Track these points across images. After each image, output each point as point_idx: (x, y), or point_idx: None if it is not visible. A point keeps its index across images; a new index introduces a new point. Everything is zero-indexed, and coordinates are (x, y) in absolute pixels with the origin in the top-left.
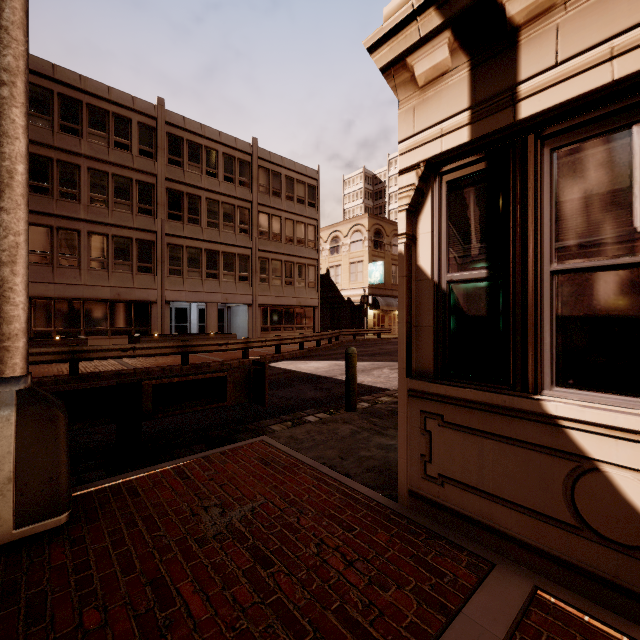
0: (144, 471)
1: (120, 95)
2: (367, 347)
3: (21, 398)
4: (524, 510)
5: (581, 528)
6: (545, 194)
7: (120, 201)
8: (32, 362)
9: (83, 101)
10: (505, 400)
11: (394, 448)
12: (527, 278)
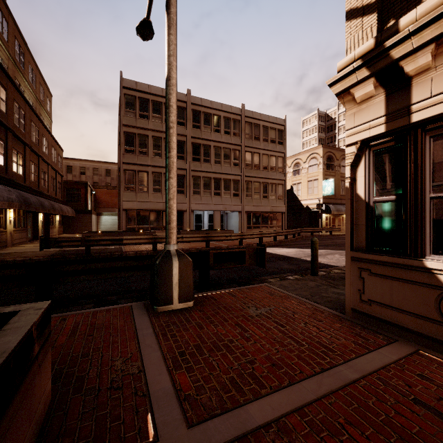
0: (214, 292)
1: None
2: (321, 240)
3: (177, 253)
4: (414, 315)
5: None
6: (426, 159)
7: None
8: (137, 243)
9: (150, 99)
10: (404, 261)
11: (343, 294)
12: (417, 200)
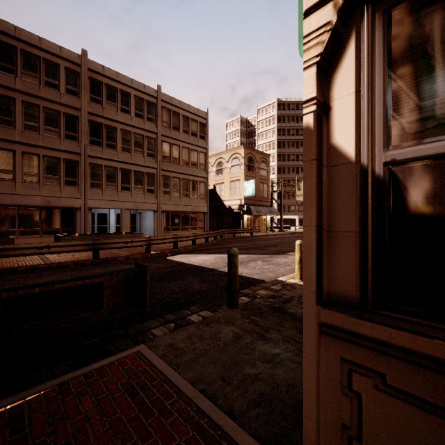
0: None
1: (50, 45)
2: (243, 242)
3: None
4: None
5: None
6: None
7: (50, 128)
8: None
9: (18, 47)
10: None
11: (280, 360)
12: None
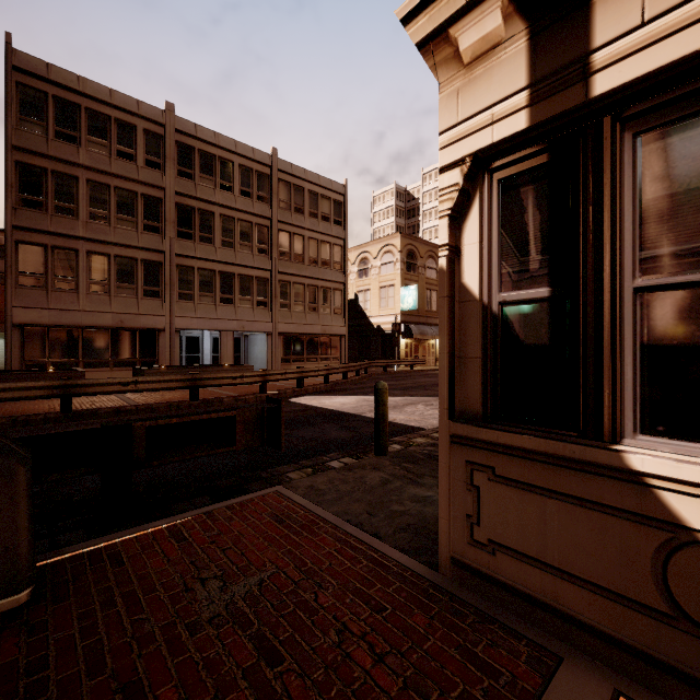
0: (133, 531)
1: (123, 99)
2: (399, 380)
3: None
4: (599, 590)
5: (676, 617)
6: (626, 191)
7: (123, 217)
8: (18, 398)
9: (81, 105)
10: (574, 451)
11: (432, 501)
12: (602, 297)
